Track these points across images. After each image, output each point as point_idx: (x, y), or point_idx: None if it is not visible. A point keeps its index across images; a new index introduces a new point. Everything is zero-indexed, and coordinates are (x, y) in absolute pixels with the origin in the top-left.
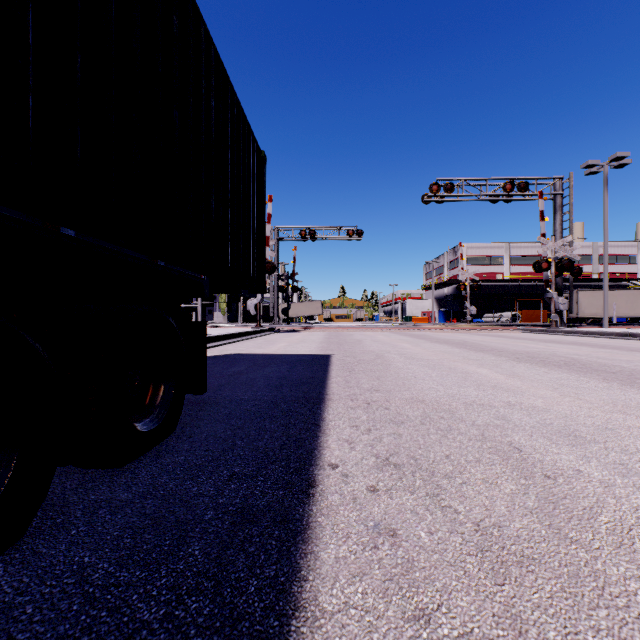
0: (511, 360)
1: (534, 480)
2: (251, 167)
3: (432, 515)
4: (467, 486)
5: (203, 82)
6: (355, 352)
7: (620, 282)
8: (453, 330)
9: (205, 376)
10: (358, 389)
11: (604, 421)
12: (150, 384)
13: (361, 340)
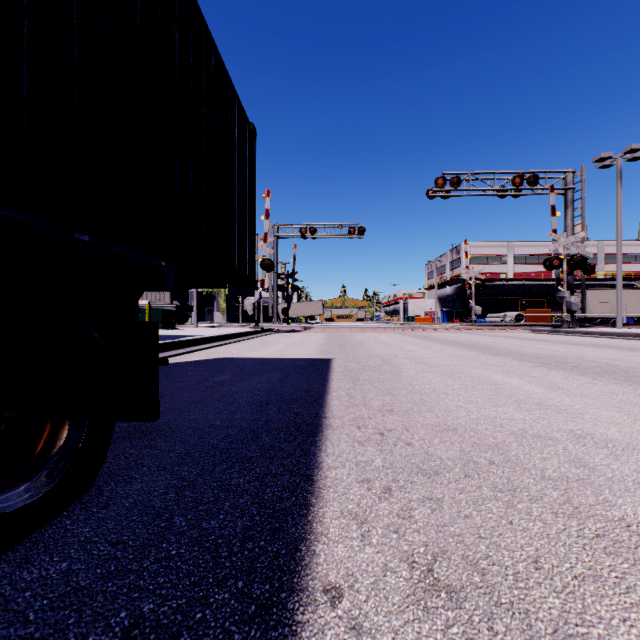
0: (539, 366)
1: None
2: (236, 137)
3: None
4: None
5: (159, 1)
6: (358, 356)
7: (626, 281)
8: (459, 330)
9: (157, 397)
10: (366, 409)
11: None
12: (47, 420)
13: (364, 341)
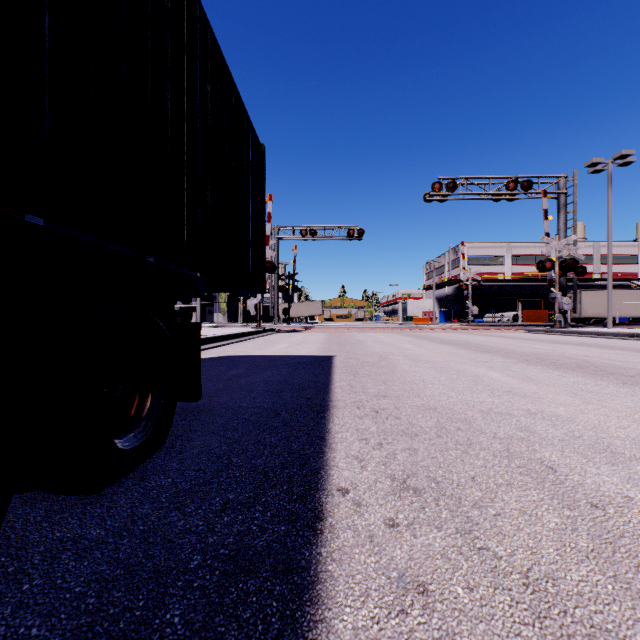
0: (521, 362)
1: (580, 510)
2: (250, 160)
3: (467, 561)
4: (503, 519)
5: (198, 64)
6: (358, 353)
7: (622, 282)
8: (455, 330)
9: (199, 382)
10: (364, 395)
11: (639, 433)
12: (136, 393)
13: (363, 341)
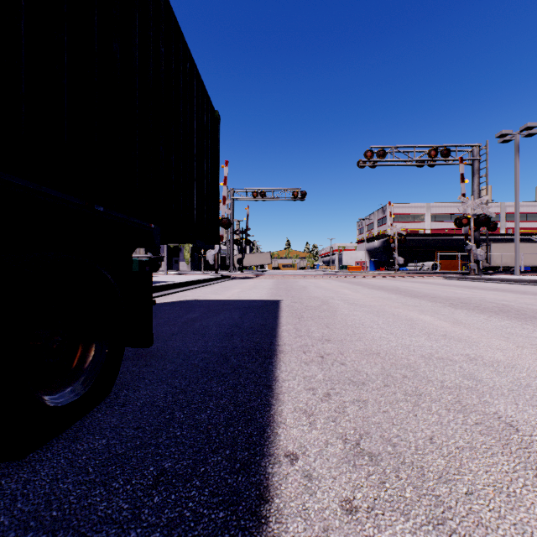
0: (447, 306)
1: None
2: (205, 124)
3: None
4: (478, 500)
5: (151, 24)
6: (302, 298)
7: (524, 236)
8: (384, 277)
9: (151, 329)
10: (309, 339)
11: None
12: (79, 343)
13: (306, 286)
